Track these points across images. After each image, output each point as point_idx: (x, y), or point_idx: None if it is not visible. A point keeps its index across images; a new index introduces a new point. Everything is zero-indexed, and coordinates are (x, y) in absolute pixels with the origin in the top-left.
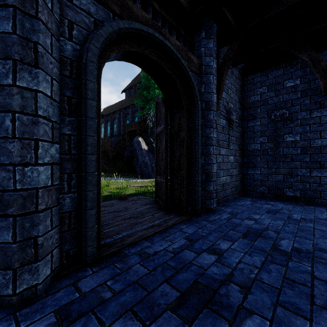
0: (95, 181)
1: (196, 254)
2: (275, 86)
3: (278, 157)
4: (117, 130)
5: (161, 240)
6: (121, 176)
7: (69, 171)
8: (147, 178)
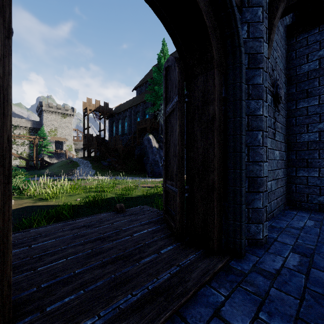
0: None
1: None
2: None
3: None
4: (128, 128)
5: None
6: (132, 174)
7: None
8: (158, 177)
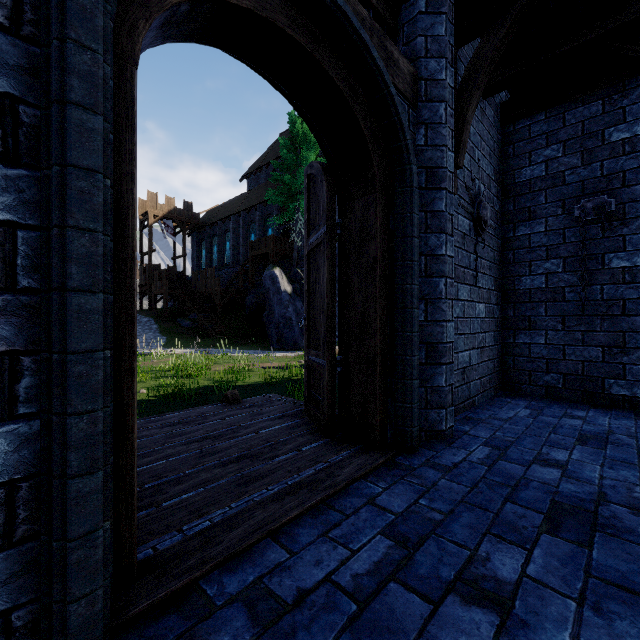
0: (104, 379)
1: (429, 605)
2: (583, 142)
3: (589, 305)
4: (231, 254)
5: (319, 541)
6: (240, 345)
7: (7, 347)
8: (292, 350)
